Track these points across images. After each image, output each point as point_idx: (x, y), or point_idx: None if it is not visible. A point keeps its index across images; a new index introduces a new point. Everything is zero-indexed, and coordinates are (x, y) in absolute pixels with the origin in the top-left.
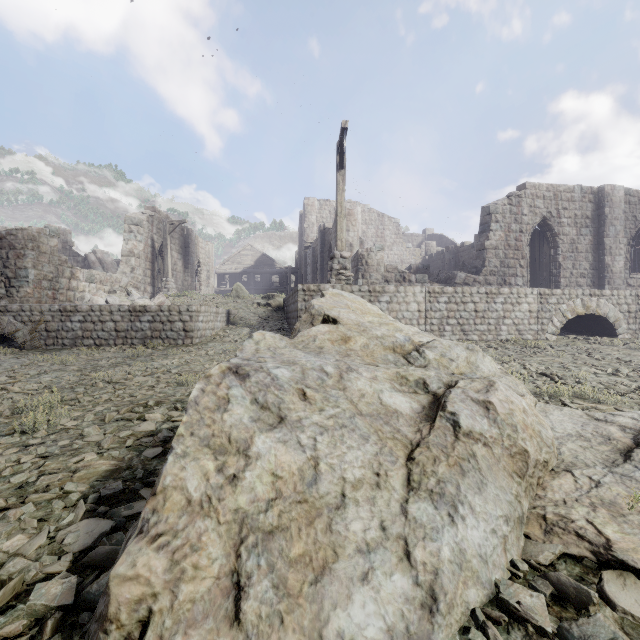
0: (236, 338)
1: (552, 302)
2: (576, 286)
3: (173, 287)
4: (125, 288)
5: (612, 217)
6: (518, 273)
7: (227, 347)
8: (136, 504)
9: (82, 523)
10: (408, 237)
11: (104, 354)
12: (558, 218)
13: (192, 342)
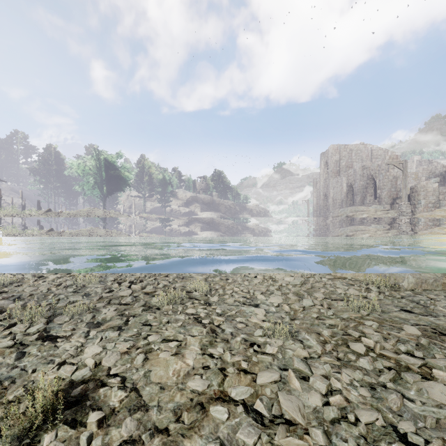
0: None
1: None
2: None
3: None
4: None
5: None
6: None
7: None
8: None
9: None
10: None
11: None
12: None
13: None
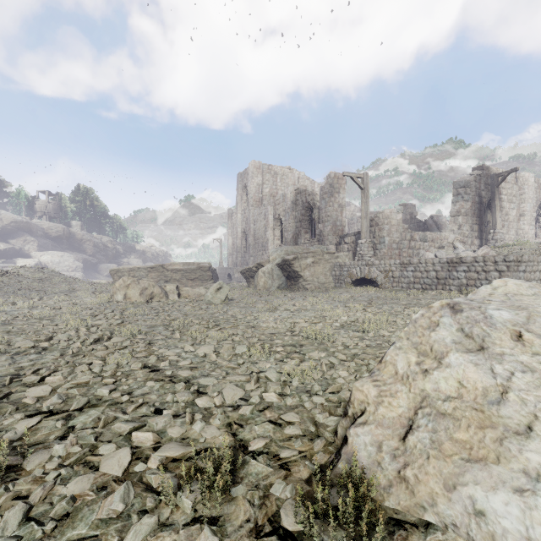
0: None
1: None
2: None
3: (501, 238)
4: (451, 243)
5: None
6: None
7: None
8: None
9: None
10: None
11: (425, 296)
12: None
13: None
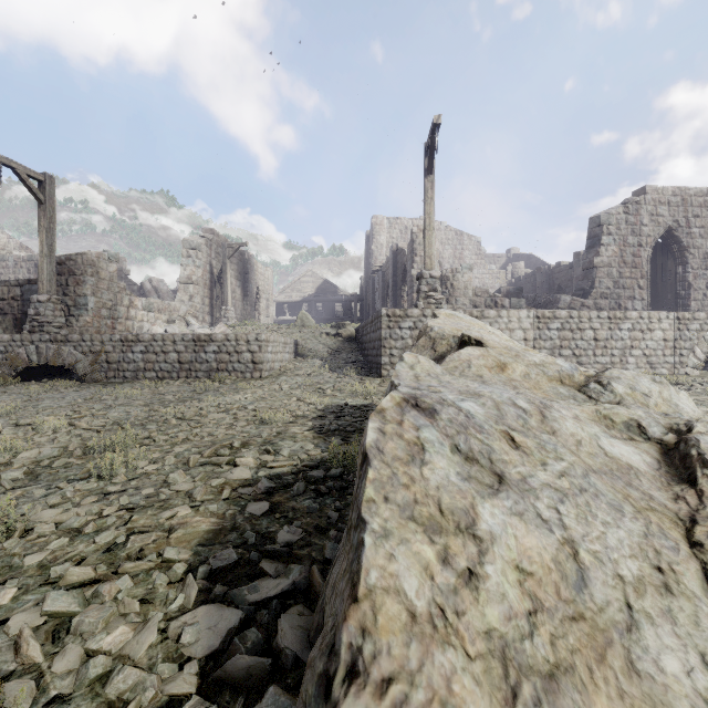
0: (309, 371)
1: (694, 328)
2: None
3: (233, 316)
4: (184, 317)
5: None
6: (636, 295)
7: (302, 381)
8: (261, 584)
9: (199, 611)
10: (489, 258)
11: (169, 388)
12: (687, 228)
13: (261, 375)
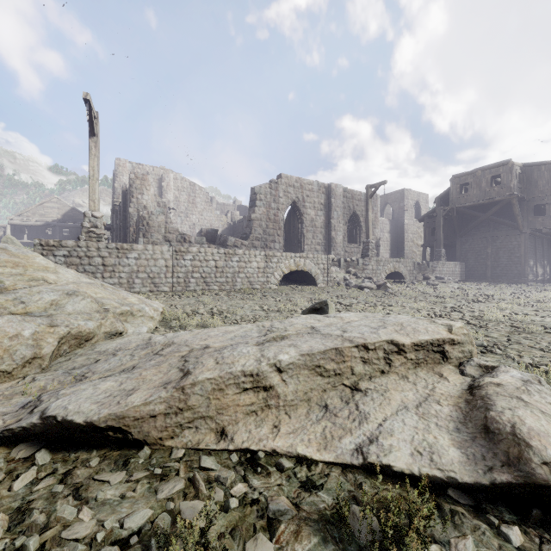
0: None
1: (274, 261)
2: (315, 251)
3: None
4: None
5: (336, 205)
6: (276, 240)
7: None
8: None
9: None
10: (221, 206)
11: None
12: (303, 202)
13: None
